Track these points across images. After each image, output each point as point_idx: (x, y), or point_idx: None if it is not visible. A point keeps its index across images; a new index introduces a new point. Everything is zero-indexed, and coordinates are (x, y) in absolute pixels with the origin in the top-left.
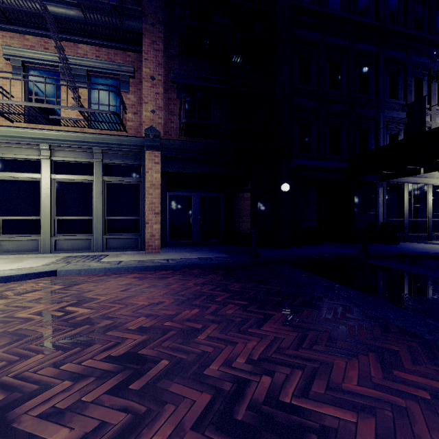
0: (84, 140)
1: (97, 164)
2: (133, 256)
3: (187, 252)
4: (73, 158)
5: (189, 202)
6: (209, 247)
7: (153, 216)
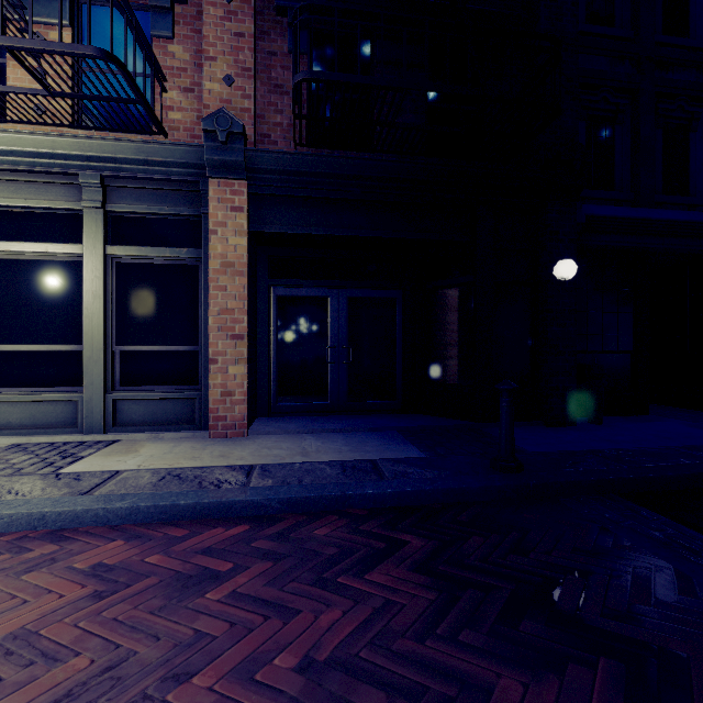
0: (54, 151)
1: (92, 214)
2: (167, 451)
3: (314, 434)
4: (33, 201)
5: (323, 312)
6: (370, 419)
7: (228, 344)
